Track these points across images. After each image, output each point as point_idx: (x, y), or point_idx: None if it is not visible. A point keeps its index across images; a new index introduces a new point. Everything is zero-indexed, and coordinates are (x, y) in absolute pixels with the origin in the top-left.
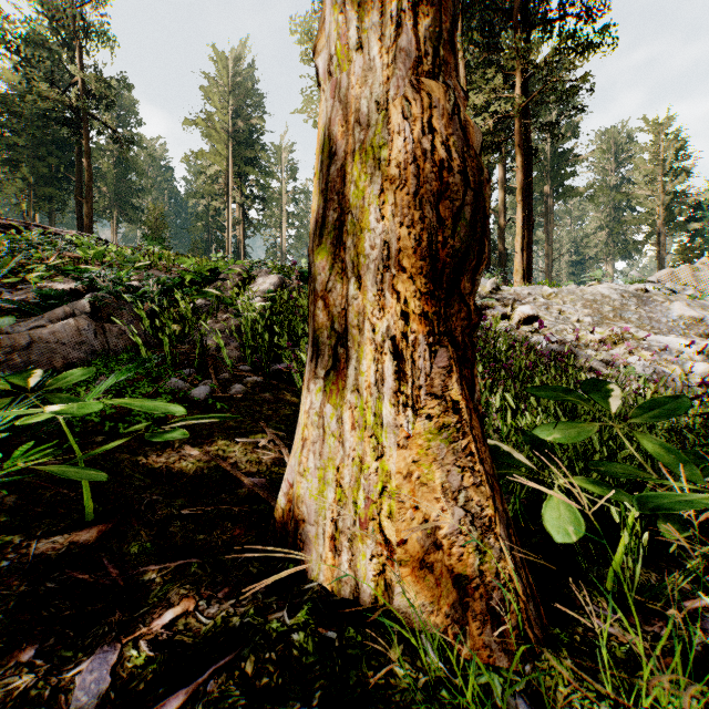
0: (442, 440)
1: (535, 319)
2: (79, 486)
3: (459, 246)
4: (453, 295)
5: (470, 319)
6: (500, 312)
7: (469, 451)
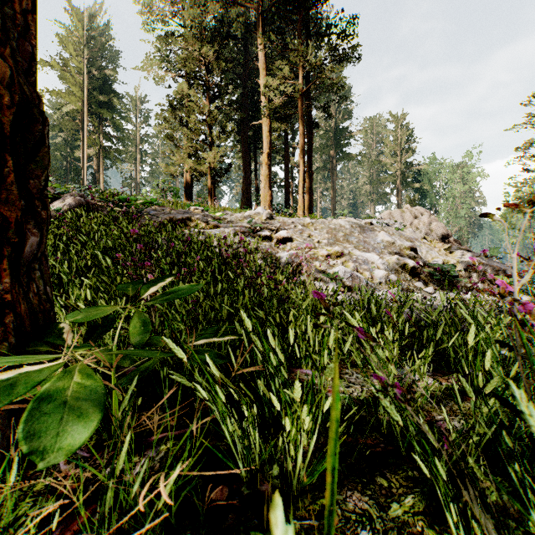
0: None
1: (290, 240)
2: None
3: None
4: None
5: None
6: (265, 234)
7: None
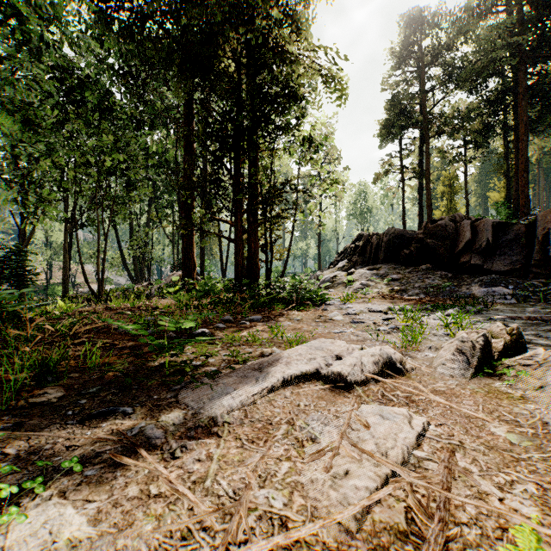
0: None
1: None
2: None
3: None
4: None
5: None
6: None
7: None
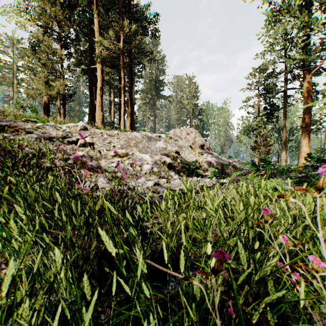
0: None
1: (92, 144)
2: None
3: None
4: None
5: None
6: (71, 140)
7: None
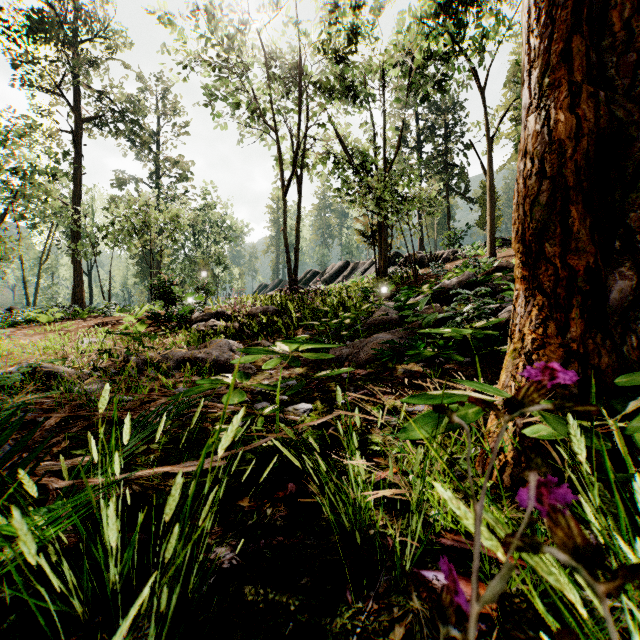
0: (511, 357)
1: None
2: (494, 376)
3: (534, 226)
4: (539, 260)
5: (556, 274)
6: None
7: (517, 366)
